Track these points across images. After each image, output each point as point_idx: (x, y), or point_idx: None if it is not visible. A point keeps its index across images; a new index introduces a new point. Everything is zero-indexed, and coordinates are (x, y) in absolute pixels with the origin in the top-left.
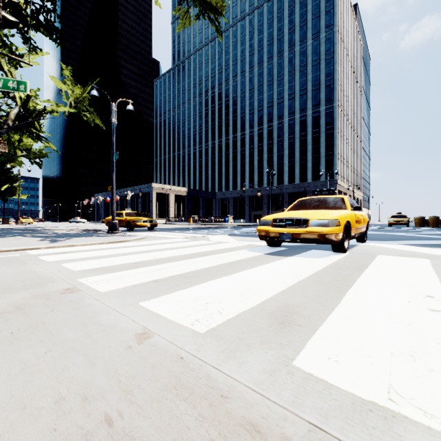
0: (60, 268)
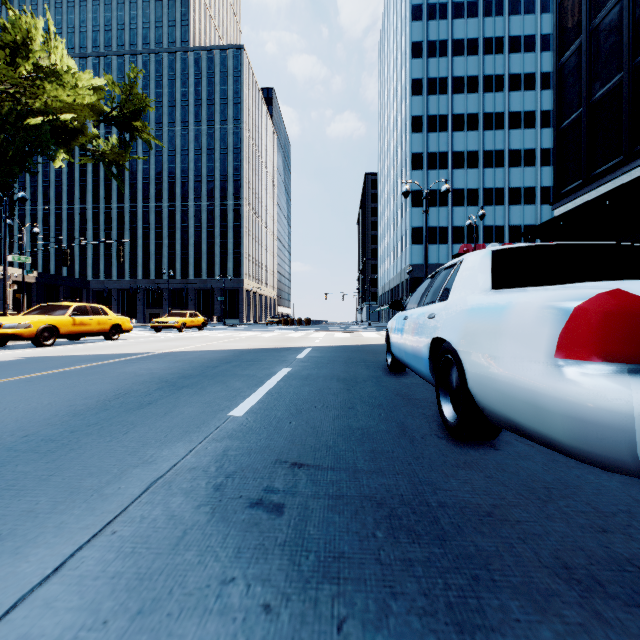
0: None
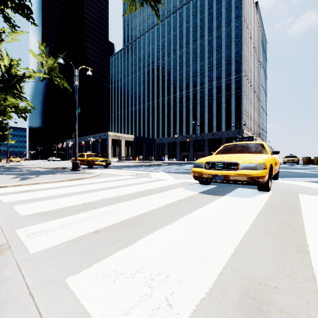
0: (10, 211)
